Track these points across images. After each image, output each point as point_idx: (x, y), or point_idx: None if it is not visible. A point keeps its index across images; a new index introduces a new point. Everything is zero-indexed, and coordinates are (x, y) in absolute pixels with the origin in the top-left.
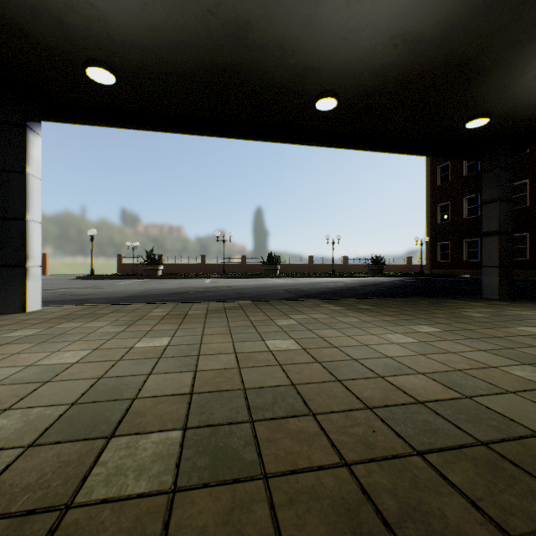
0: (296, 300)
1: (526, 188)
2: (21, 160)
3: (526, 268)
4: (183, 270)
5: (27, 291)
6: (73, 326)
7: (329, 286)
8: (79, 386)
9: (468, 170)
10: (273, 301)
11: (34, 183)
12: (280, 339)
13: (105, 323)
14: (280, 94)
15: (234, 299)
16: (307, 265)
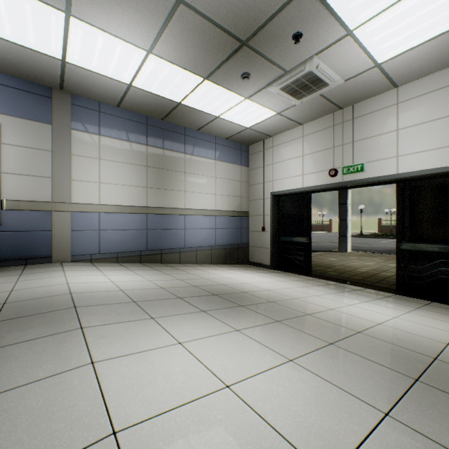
0: None
1: None
2: (345, 199)
3: None
4: None
5: (347, 245)
6: (366, 258)
7: None
8: (374, 267)
9: None
10: None
11: (349, 206)
12: None
13: (377, 259)
14: None
15: None
16: None
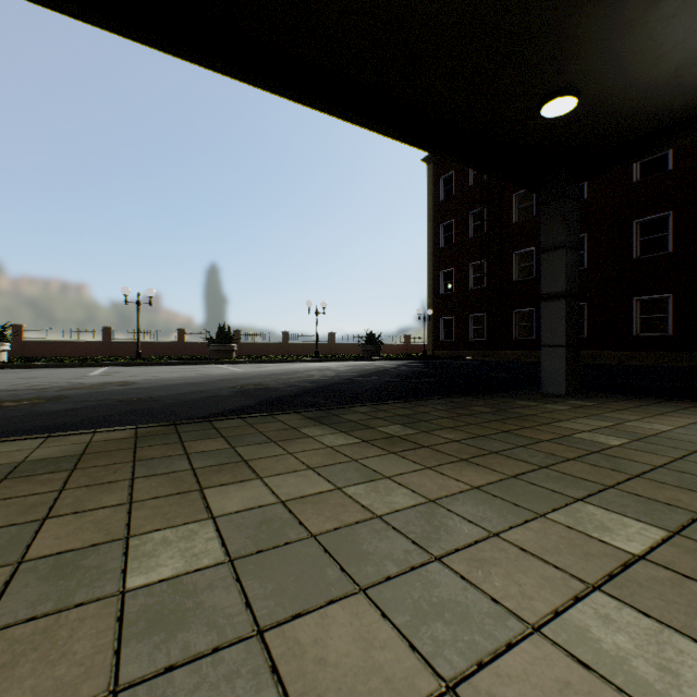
0: (250, 416)
1: (532, 257)
2: None
3: (533, 348)
4: (68, 351)
5: None
6: None
7: (313, 376)
8: None
9: (474, 231)
10: (192, 425)
11: None
12: None
13: None
14: None
15: (99, 421)
16: (281, 345)
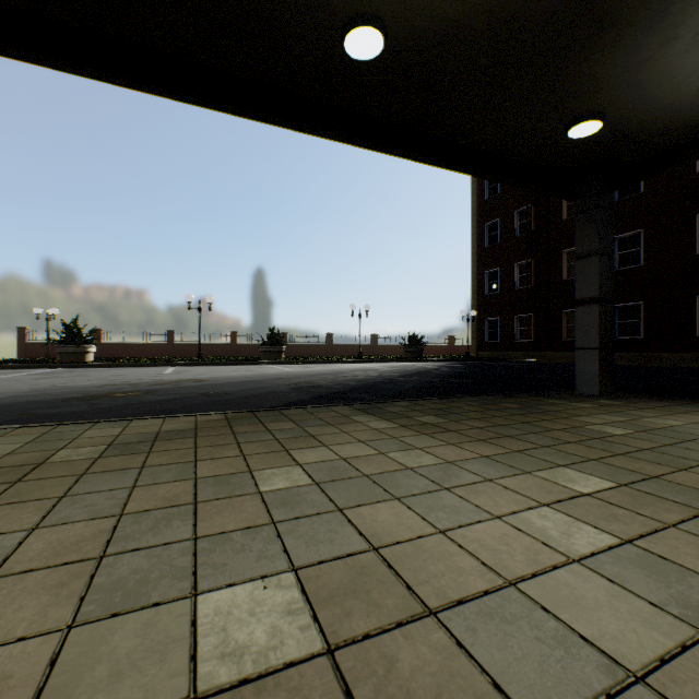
0: (309, 407)
1: None
2: None
3: None
4: (138, 352)
5: None
6: None
7: (358, 376)
8: None
9: (520, 230)
10: (266, 412)
11: None
12: (254, 579)
13: None
14: (276, 2)
15: (194, 408)
16: (325, 346)
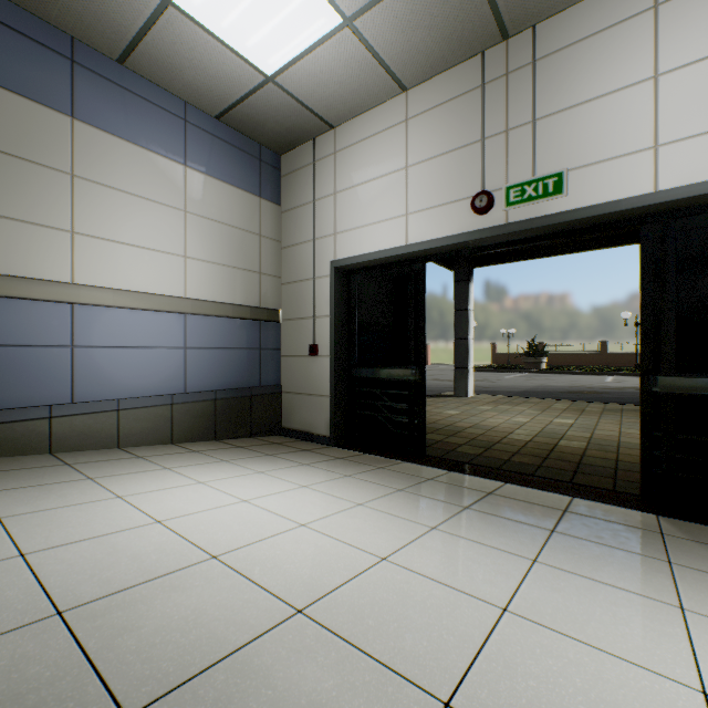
0: None
1: None
2: (465, 302)
3: None
4: (572, 361)
5: (468, 384)
6: (506, 407)
7: None
8: (536, 428)
9: None
10: None
11: (471, 314)
12: None
13: (525, 408)
14: None
15: (637, 403)
16: None
